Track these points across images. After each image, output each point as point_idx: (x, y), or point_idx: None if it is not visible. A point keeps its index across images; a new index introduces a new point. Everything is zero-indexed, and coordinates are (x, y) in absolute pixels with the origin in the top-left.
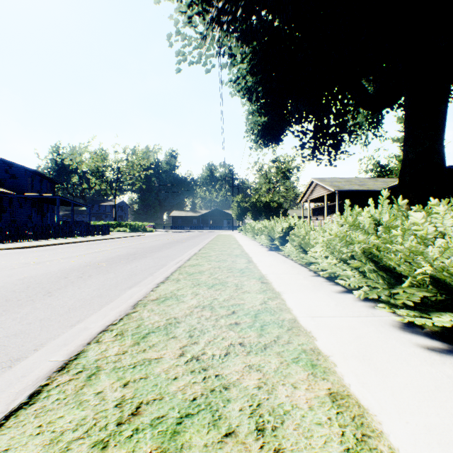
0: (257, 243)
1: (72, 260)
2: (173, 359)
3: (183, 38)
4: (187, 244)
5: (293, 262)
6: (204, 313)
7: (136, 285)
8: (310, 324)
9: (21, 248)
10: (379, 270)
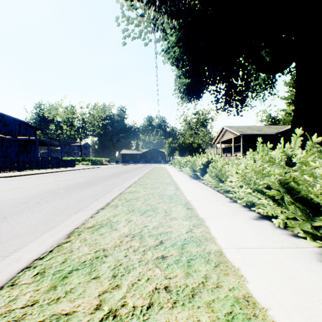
0: (183, 173)
1: (38, 187)
2: (85, 316)
3: (127, 18)
4: (130, 174)
5: (211, 189)
6: (132, 244)
7: (82, 210)
8: (236, 258)
9: (5, 177)
10: (294, 201)
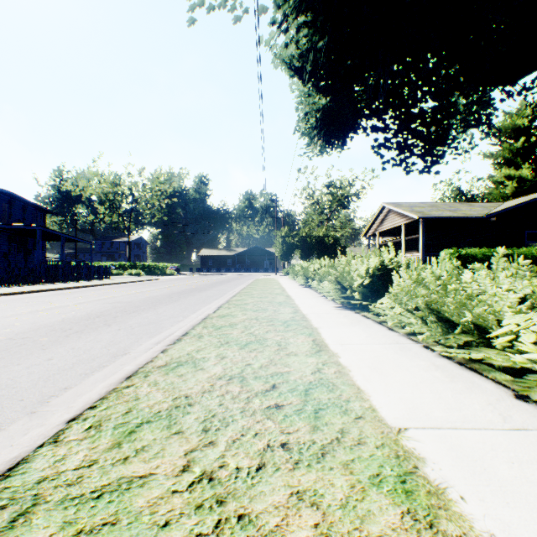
0: (315, 293)
1: None
2: None
3: None
4: (206, 294)
5: (421, 347)
6: None
7: None
8: None
9: None
10: None
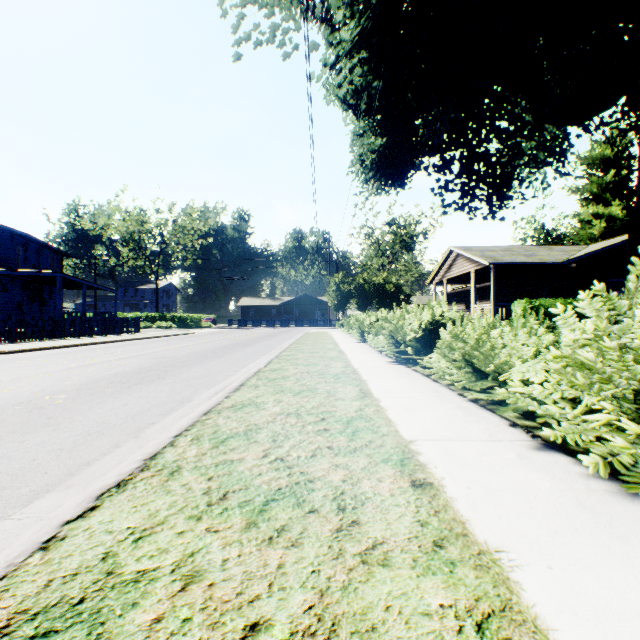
0: (370, 348)
1: (12, 385)
2: None
3: None
4: (253, 349)
5: (455, 394)
6: None
7: (62, 482)
8: None
9: None
10: None
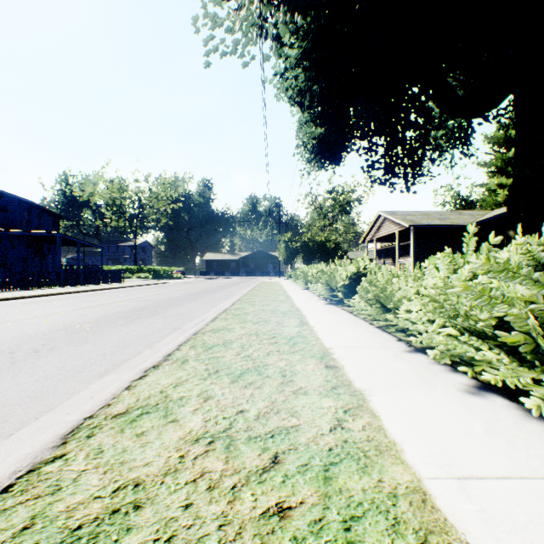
0: (311, 294)
1: (47, 319)
2: None
3: (212, 16)
4: (219, 295)
5: (367, 324)
6: (208, 465)
7: (116, 369)
8: (466, 514)
9: None
10: None
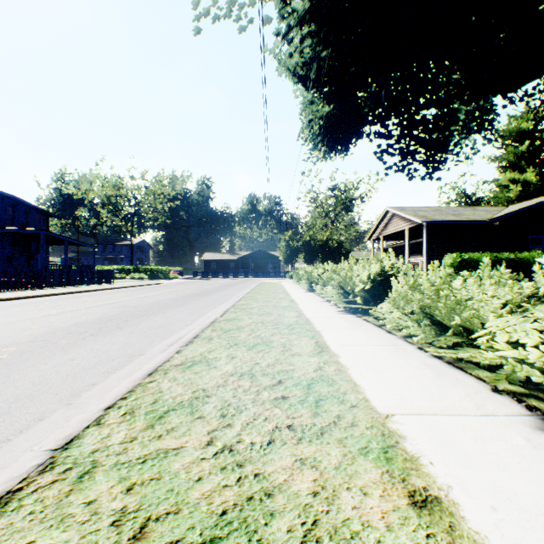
0: (318, 298)
1: None
2: None
3: None
4: (212, 298)
5: (416, 348)
6: None
7: None
8: None
9: None
10: None
